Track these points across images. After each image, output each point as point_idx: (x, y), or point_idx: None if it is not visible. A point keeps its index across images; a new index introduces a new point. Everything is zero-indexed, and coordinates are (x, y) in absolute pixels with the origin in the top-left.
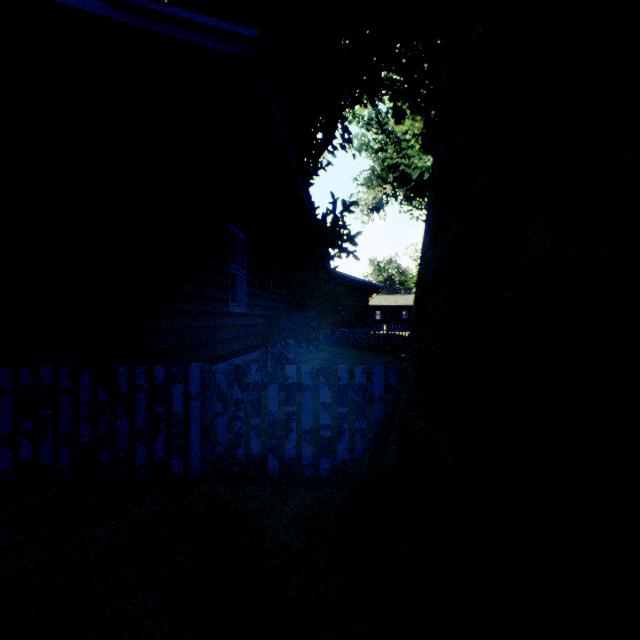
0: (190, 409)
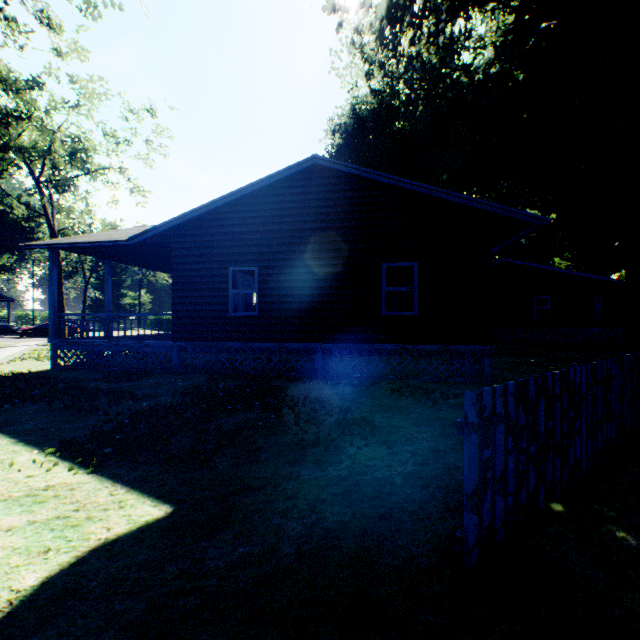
0: (592, 335)
